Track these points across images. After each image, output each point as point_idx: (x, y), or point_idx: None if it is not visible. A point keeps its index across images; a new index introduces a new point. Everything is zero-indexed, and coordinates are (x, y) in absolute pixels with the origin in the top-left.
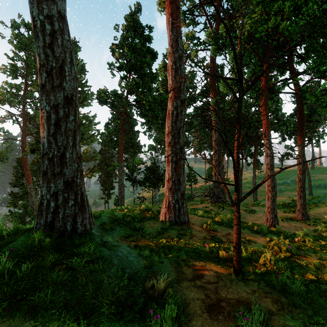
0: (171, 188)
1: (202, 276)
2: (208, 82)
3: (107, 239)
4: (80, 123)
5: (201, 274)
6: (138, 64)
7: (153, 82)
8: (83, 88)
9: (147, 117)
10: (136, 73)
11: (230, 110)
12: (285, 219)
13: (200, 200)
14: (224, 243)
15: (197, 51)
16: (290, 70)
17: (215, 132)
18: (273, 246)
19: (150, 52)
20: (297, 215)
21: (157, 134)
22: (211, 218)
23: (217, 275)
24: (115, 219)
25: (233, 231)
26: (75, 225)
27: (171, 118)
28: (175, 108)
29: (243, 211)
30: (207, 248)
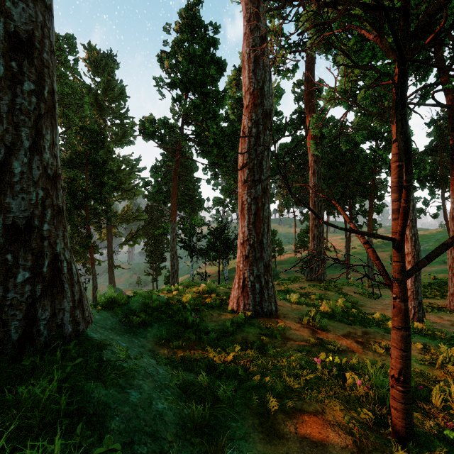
0: (247, 256)
1: (322, 444)
2: (299, 107)
3: (112, 356)
4: (118, 168)
5: (320, 439)
6: (197, 79)
7: (219, 105)
8: (123, 120)
9: (211, 156)
10: (195, 93)
11: (339, 136)
12: (430, 309)
13: (289, 277)
14: (345, 354)
15: (286, 53)
16: (442, 66)
17: (314, 174)
18: (441, 362)
19: (215, 62)
20: (448, 302)
21: (226, 184)
22: (312, 307)
23: (358, 443)
24: (154, 308)
25: (354, 329)
26: (31, 327)
27: (247, 140)
28: (254, 123)
29: (360, 295)
30: (316, 365)
